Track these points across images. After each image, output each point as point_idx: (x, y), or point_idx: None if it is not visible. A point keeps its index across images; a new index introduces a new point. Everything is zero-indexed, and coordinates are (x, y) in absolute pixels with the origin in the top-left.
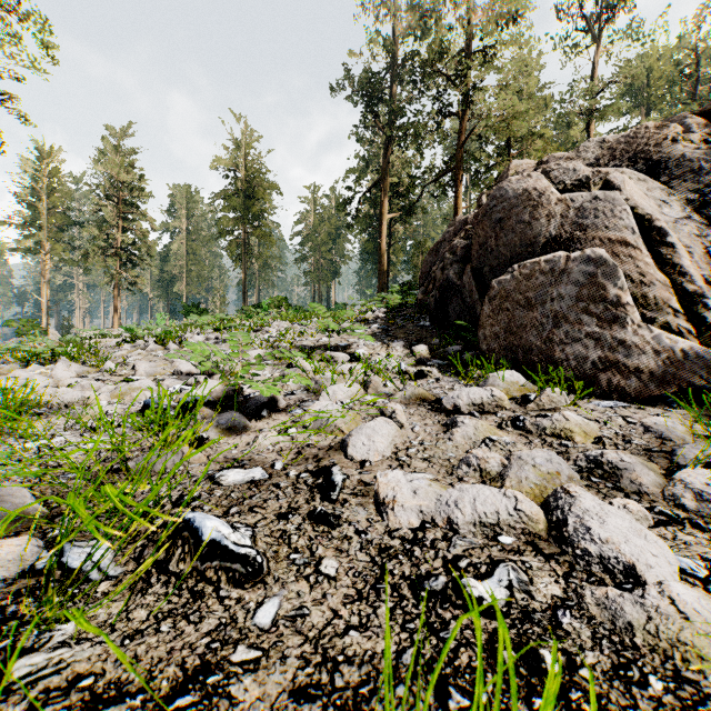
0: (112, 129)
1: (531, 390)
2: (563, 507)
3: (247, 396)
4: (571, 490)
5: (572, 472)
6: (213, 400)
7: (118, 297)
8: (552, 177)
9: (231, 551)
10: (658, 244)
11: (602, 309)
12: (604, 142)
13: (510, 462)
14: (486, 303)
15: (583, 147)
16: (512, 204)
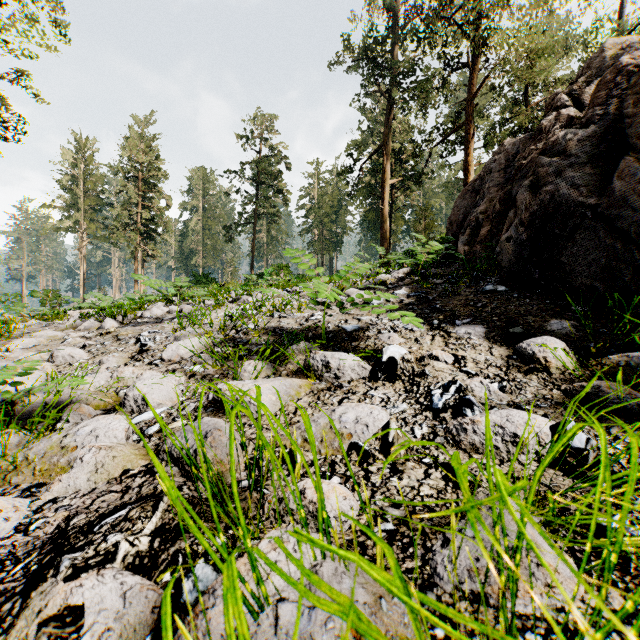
0: (137, 118)
1: None
2: None
3: None
4: None
5: None
6: None
7: (142, 269)
8: None
9: None
10: None
11: None
12: None
13: None
14: None
15: None
16: None
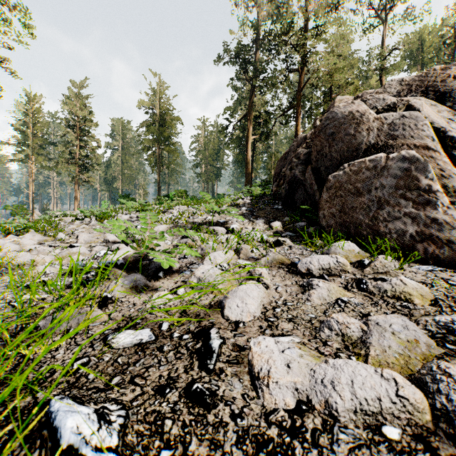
0: (74, 82)
1: (364, 256)
2: (447, 393)
3: (151, 259)
4: (452, 373)
5: (427, 339)
6: (125, 263)
7: (78, 190)
8: (368, 104)
9: None
10: (450, 149)
11: (416, 195)
12: (403, 81)
13: (369, 328)
14: (324, 192)
15: (388, 85)
16: (341, 123)
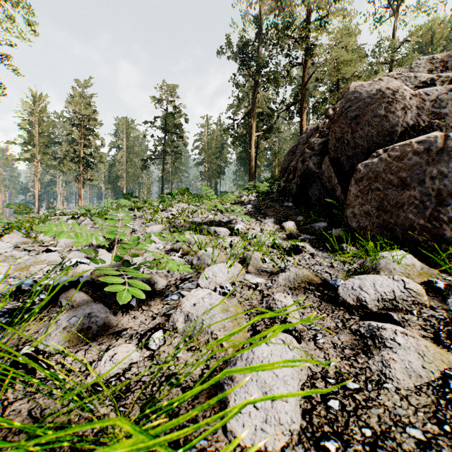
0: (79, 82)
1: (432, 274)
2: None
3: None
4: None
5: None
6: (91, 280)
7: (82, 189)
8: None
9: None
10: None
11: None
12: (433, 59)
13: None
14: (351, 185)
15: (415, 64)
16: (366, 104)
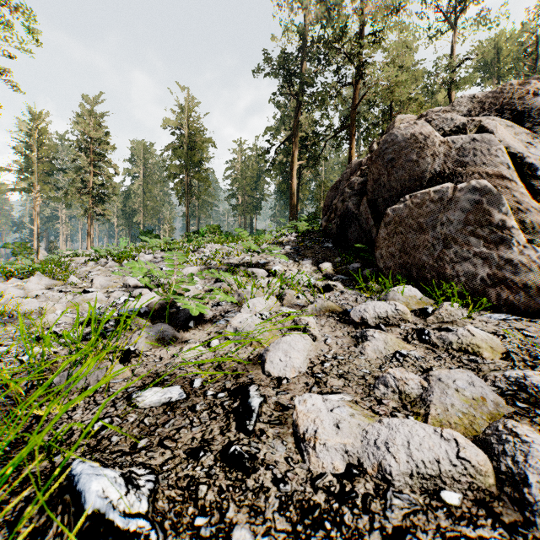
0: (87, 97)
1: (428, 303)
2: (514, 454)
3: (179, 307)
4: (519, 432)
5: (496, 396)
6: (149, 311)
7: (91, 225)
8: (433, 125)
9: (116, 529)
10: (529, 178)
11: (488, 232)
12: (474, 98)
13: (430, 385)
14: (381, 228)
15: (457, 102)
16: (401, 147)
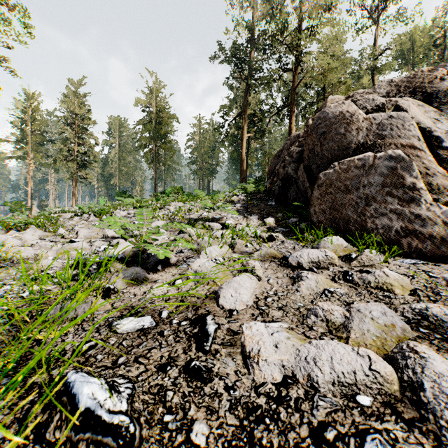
0: (72, 81)
1: (352, 250)
2: (414, 367)
3: (149, 253)
4: (419, 350)
5: (403, 324)
6: (124, 257)
7: (75, 187)
8: (358, 104)
9: (103, 422)
10: (435, 148)
11: (401, 192)
12: (392, 82)
13: (351, 314)
14: (315, 189)
15: (378, 85)
16: (332, 122)
